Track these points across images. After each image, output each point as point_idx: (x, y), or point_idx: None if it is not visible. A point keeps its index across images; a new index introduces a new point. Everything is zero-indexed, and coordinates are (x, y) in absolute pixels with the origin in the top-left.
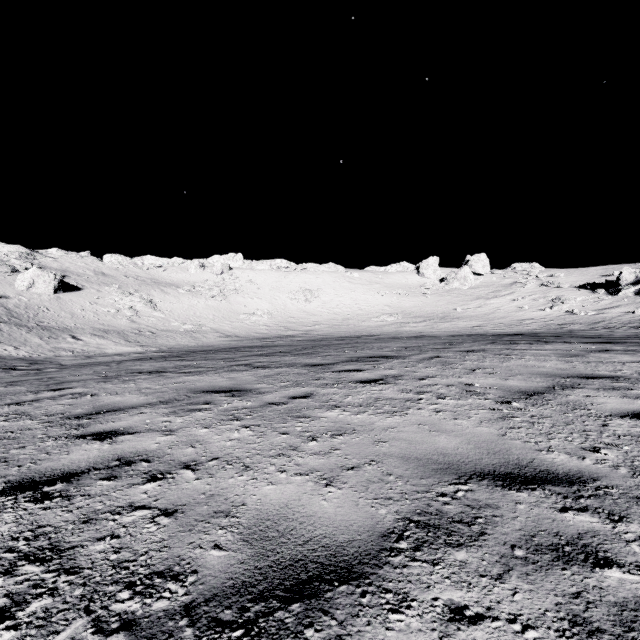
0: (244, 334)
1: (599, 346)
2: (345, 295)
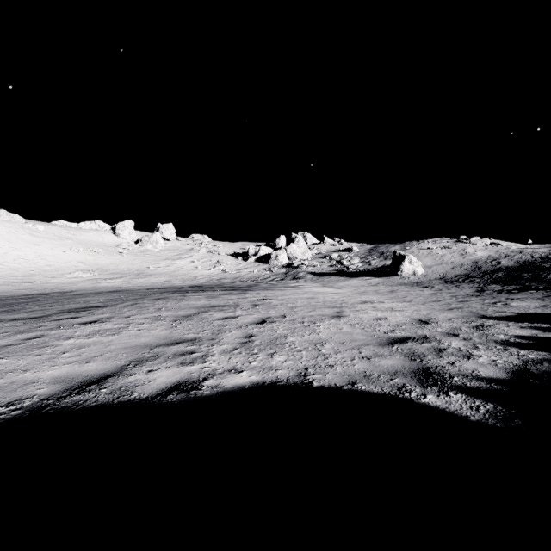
0: None
1: (228, 292)
2: (26, 249)
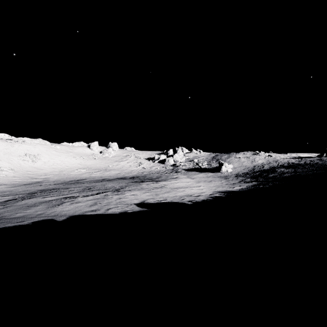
0: (8, 183)
1: (152, 182)
2: (56, 158)
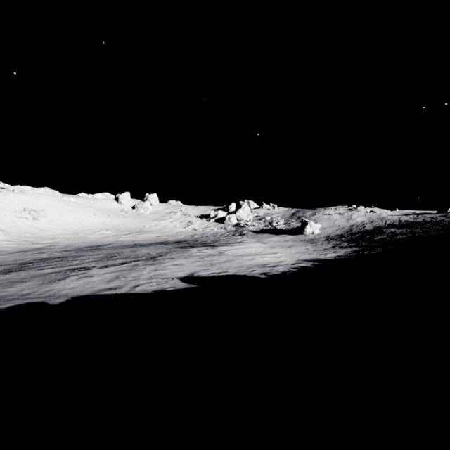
0: None
1: (206, 247)
2: (68, 215)
